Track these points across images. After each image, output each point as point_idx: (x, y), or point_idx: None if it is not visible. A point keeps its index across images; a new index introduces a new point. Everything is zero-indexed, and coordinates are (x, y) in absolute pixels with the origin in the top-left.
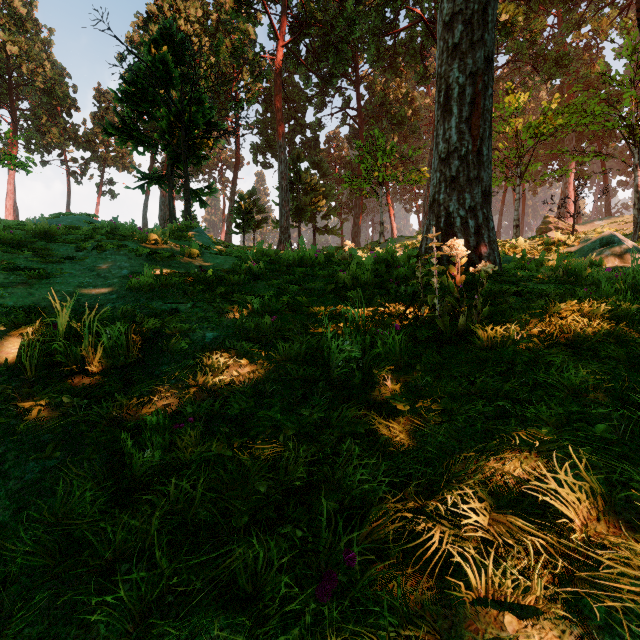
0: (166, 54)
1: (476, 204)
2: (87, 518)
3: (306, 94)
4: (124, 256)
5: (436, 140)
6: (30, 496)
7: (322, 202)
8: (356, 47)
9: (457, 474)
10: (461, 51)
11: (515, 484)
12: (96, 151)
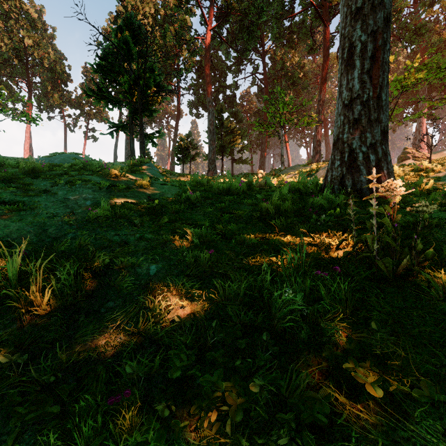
0: (128, 37)
1: (376, 141)
2: None
3: (226, 64)
4: (89, 189)
5: (340, 89)
6: None
7: (238, 141)
8: (263, 29)
9: None
10: (363, 13)
11: None
12: (83, 109)
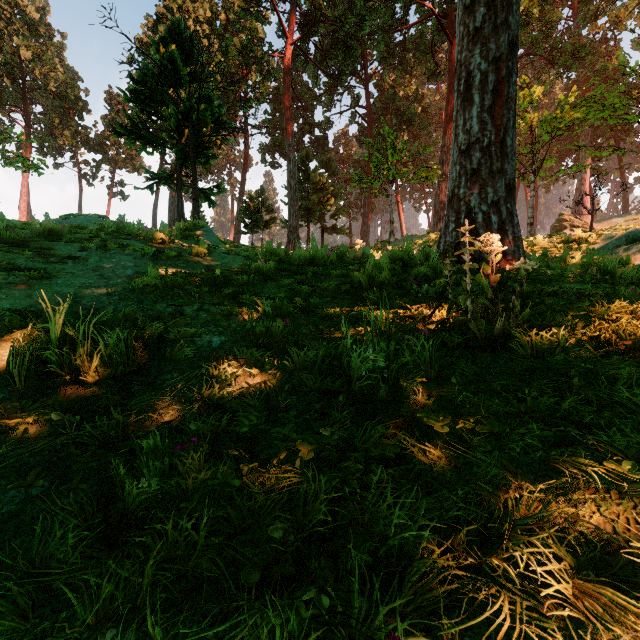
0: (174, 52)
1: (499, 198)
2: (68, 567)
3: (315, 93)
4: (129, 255)
5: (455, 131)
6: (6, 534)
7: (331, 201)
8: (365, 44)
9: (521, 521)
10: (483, 35)
11: (595, 535)
12: (107, 153)
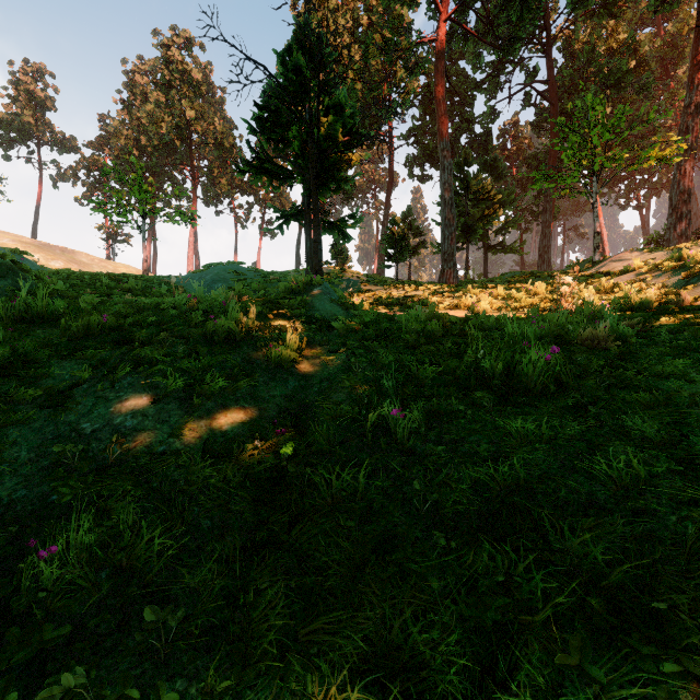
0: (299, 60)
1: None
2: None
3: (474, 80)
4: (146, 391)
5: None
6: None
7: (498, 213)
8: None
9: None
10: None
11: None
12: (258, 194)
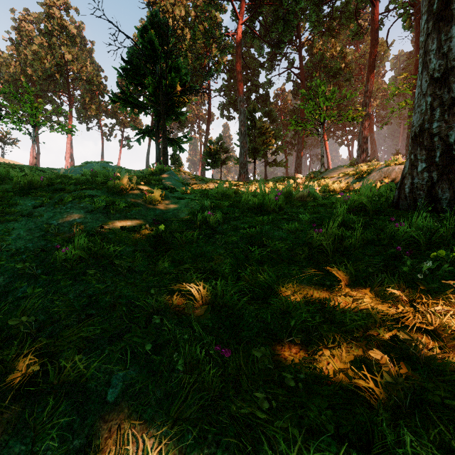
0: (152, 36)
1: None
2: None
3: (259, 61)
4: (82, 209)
5: (424, 58)
6: None
7: (272, 142)
8: (299, 18)
9: None
10: None
11: None
12: (119, 118)
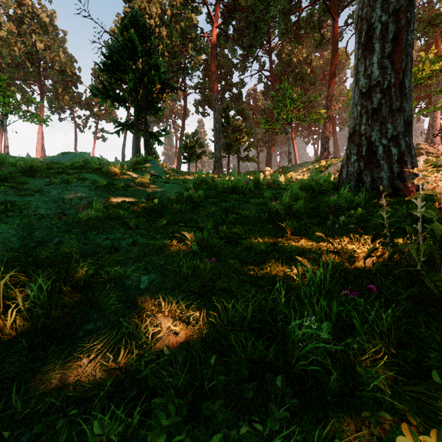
0: (133, 34)
1: (398, 133)
2: None
3: (233, 62)
4: (86, 187)
5: (356, 77)
6: None
7: (245, 139)
8: (269, 25)
9: None
10: None
11: None
12: (93, 110)
